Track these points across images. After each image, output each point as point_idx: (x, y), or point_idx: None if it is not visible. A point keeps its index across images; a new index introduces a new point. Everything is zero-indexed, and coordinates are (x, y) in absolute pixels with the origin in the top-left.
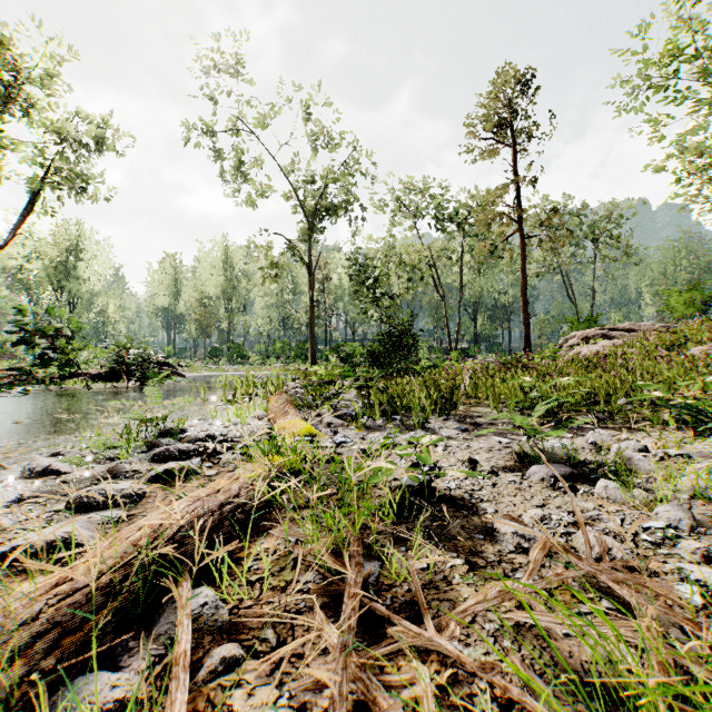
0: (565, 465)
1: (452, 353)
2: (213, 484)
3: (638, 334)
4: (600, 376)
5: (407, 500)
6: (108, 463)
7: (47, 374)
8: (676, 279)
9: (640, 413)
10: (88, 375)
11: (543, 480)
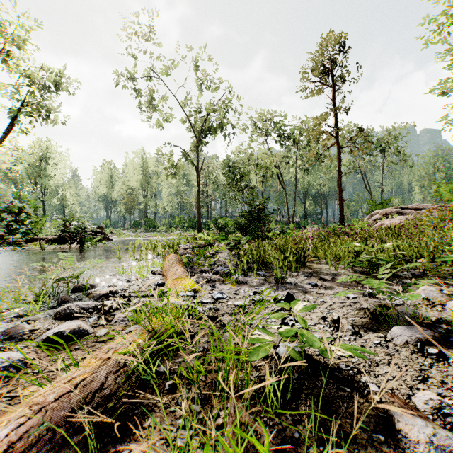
0: (422, 326)
1: (290, 224)
2: (83, 364)
3: (423, 211)
4: (404, 241)
5: (290, 383)
6: (16, 320)
7: (16, 239)
8: (435, 177)
9: (447, 270)
10: (45, 239)
11: (407, 343)
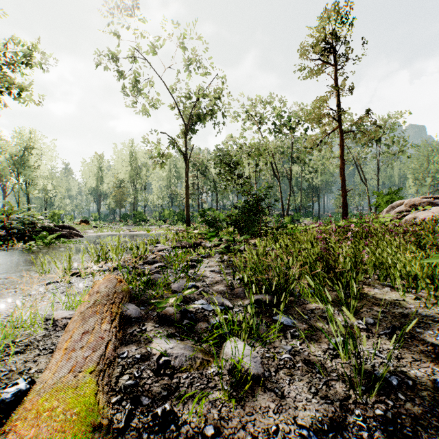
0: None
1: (285, 217)
2: None
3: None
4: None
5: None
6: None
7: None
8: (430, 169)
9: None
10: None
11: None
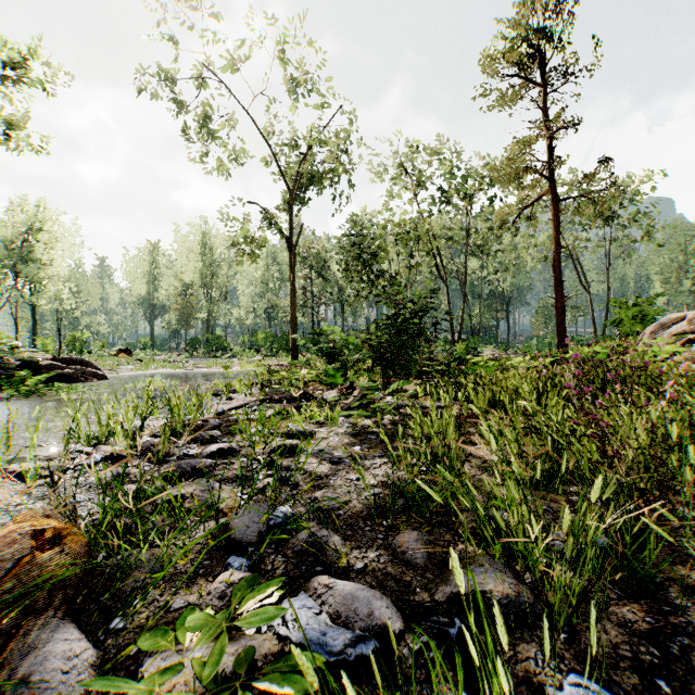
0: None
1: (457, 344)
2: None
3: None
4: None
5: None
6: None
7: None
8: (689, 266)
9: None
10: None
11: None
